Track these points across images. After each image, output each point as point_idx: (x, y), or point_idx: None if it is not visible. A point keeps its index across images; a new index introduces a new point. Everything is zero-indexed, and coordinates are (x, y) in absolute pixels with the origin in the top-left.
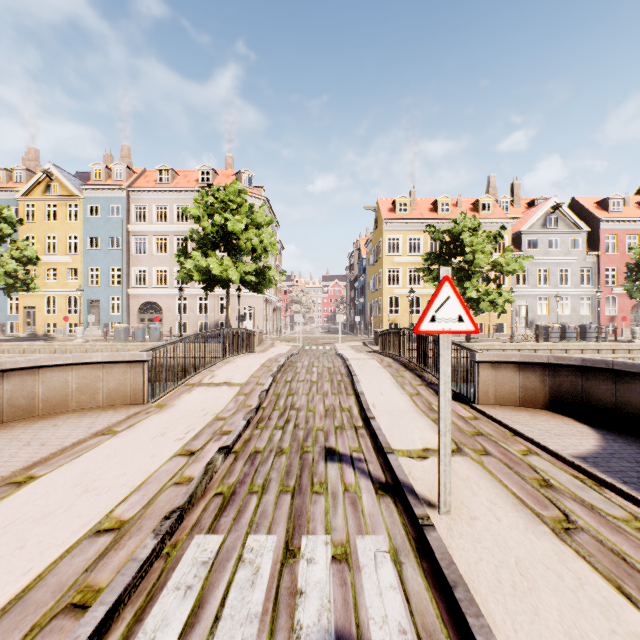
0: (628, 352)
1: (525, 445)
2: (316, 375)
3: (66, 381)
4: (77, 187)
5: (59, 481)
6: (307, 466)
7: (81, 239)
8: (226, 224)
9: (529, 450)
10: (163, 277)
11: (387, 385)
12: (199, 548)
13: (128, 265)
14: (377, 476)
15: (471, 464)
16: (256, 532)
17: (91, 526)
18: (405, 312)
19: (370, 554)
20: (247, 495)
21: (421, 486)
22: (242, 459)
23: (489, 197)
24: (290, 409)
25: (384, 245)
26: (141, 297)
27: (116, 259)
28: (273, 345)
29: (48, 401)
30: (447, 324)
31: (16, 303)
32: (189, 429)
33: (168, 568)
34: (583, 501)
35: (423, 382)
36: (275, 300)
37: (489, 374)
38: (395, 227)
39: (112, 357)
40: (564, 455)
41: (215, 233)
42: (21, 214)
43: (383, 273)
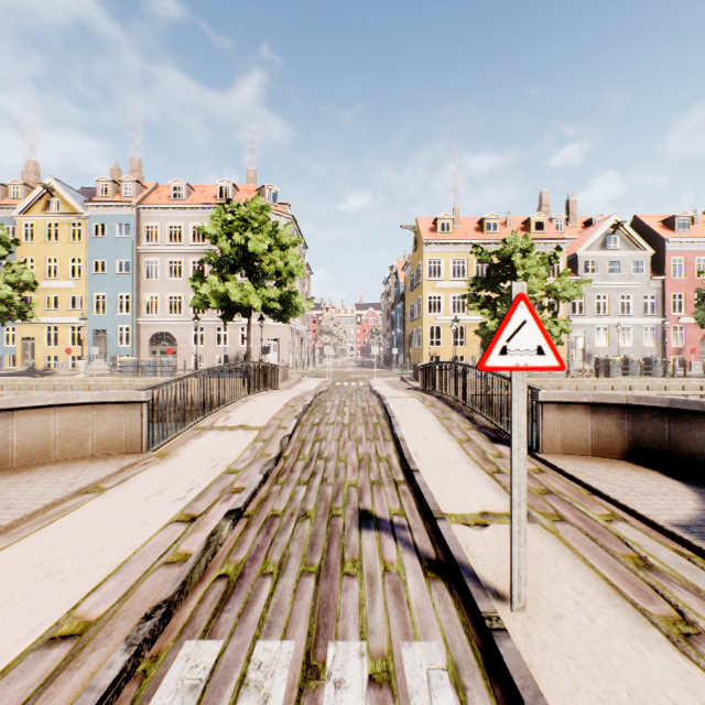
0: (700, 389)
1: (607, 507)
2: (348, 417)
3: (47, 426)
4: (81, 204)
5: (17, 559)
6: (336, 536)
7: (85, 262)
8: (247, 244)
9: (613, 514)
10: (177, 304)
11: (431, 429)
12: (188, 663)
13: (138, 291)
14: (425, 550)
15: (544, 534)
16: (267, 636)
17: (44, 630)
18: (448, 344)
19: (421, 673)
20: (258, 578)
21: (483, 567)
22: (255, 526)
23: (542, 215)
24: (317, 459)
25: (424, 269)
26: (153, 327)
27: (125, 284)
28: (300, 381)
29: (25, 450)
30: (522, 358)
31: (13, 334)
32: (193, 485)
33: (141, 697)
34: (698, 590)
35: (474, 425)
36: (303, 330)
37: (555, 417)
38: (437, 249)
39: (104, 397)
40: (660, 523)
41: (234, 254)
42: (18, 234)
43: (423, 300)
